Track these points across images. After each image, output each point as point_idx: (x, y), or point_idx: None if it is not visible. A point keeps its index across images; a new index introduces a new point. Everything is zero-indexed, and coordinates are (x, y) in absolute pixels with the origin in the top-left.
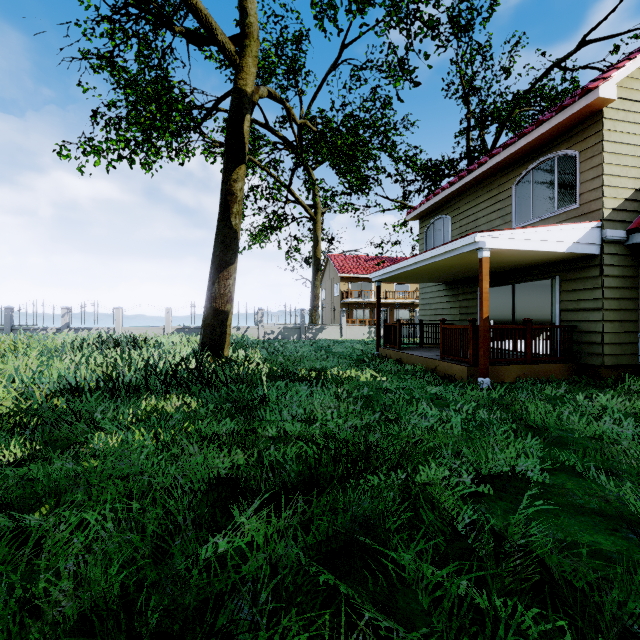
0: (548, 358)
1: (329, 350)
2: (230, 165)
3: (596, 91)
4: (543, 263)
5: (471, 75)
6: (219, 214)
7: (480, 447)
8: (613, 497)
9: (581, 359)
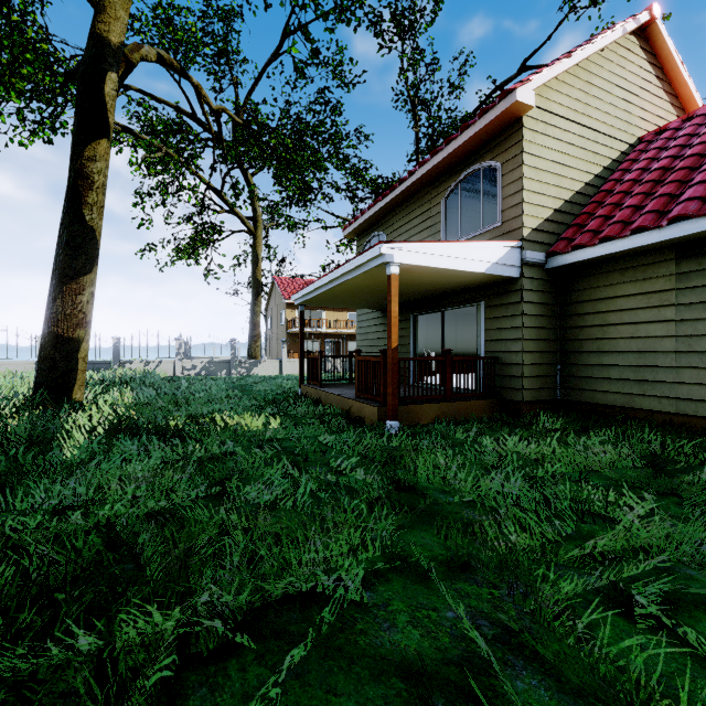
0: (470, 394)
1: (249, 388)
2: (82, 137)
3: (514, 93)
4: (469, 287)
5: (414, 82)
6: (65, 203)
7: (303, 540)
8: (414, 653)
9: (503, 394)
